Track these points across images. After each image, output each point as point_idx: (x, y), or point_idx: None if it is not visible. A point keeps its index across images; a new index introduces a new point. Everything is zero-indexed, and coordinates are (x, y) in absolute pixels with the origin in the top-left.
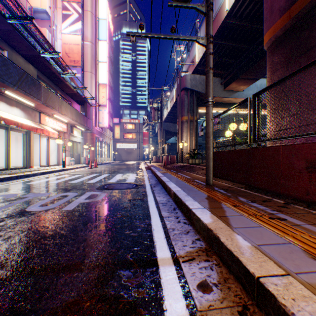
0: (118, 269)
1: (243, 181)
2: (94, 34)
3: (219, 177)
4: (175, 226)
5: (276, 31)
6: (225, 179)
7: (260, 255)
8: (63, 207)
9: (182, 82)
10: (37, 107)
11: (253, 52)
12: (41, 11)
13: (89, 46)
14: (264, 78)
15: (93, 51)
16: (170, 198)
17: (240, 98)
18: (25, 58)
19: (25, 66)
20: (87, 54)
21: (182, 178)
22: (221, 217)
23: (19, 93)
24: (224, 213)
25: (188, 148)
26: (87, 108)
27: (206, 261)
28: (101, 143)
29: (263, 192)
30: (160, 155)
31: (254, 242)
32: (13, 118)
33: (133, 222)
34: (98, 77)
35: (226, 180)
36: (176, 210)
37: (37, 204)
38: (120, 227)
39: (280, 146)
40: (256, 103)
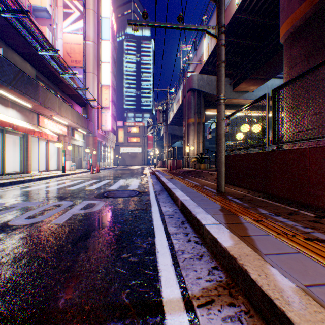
0: (107, 320)
1: (259, 189)
2: (96, 33)
3: (231, 183)
4: (184, 248)
5: (295, 21)
6: (238, 186)
7: (317, 307)
8: (53, 219)
9: (188, 83)
10: (35, 109)
11: (264, 50)
12: (41, 9)
13: (91, 46)
14: (276, 78)
15: (96, 50)
16: (177, 208)
17: (250, 100)
18: (22, 56)
19: (22, 65)
20: (89, 54)
21: (190, 185)
22: (244, 237)
23: (14, 93)
24: (247, 231)
25: (195, 152)
26: (89, 110)
27: (231, 306)
28: (104, 147)
29: (285, 202)
30: (165, 159)
31: (298, 280)
32: (8, 120)
33: (133, 241)
34: (100, 78)
35: (240, 188)
36: (184, 224)
37: (24, 215)
38: (117, 248)
39: (307, 148)
40: (277, 99)
